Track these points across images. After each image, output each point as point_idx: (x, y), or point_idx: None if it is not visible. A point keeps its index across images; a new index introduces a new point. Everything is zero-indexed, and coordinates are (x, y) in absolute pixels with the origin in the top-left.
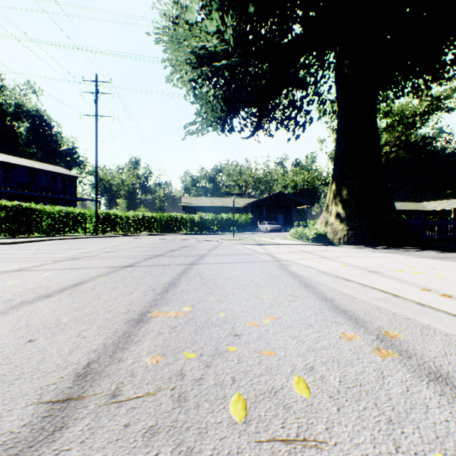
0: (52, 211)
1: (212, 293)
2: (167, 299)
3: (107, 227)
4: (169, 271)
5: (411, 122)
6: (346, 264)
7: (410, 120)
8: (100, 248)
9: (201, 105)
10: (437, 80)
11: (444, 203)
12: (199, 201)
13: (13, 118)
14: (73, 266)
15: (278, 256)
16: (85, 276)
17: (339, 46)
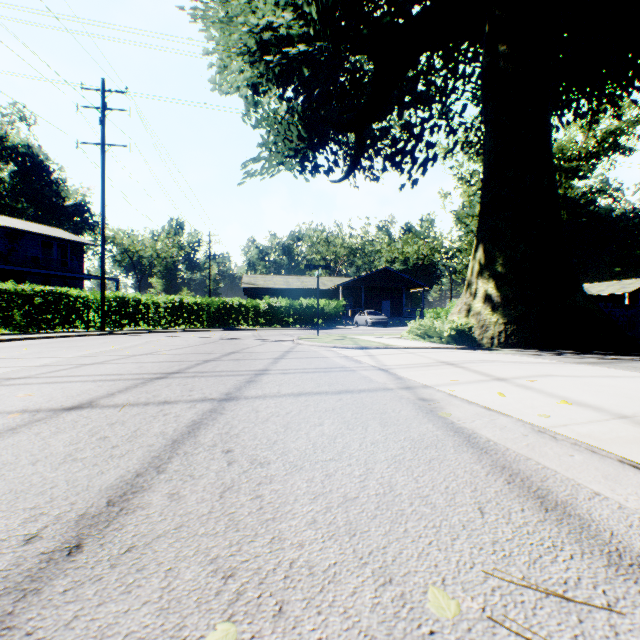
0: (31, 293)
1: (231, 575)
2: None
3: (123, 319)
4: (159, 424)
5: (573, 168)
6: (566, 400)
7: (573, 164)
8: (79, 356)
9: (268, 132)
10: (629, 93)
11: (614, 285)
12: (267, 281)
13: None
14: None
15: (405, 375)
16: None
17: (490, 23)
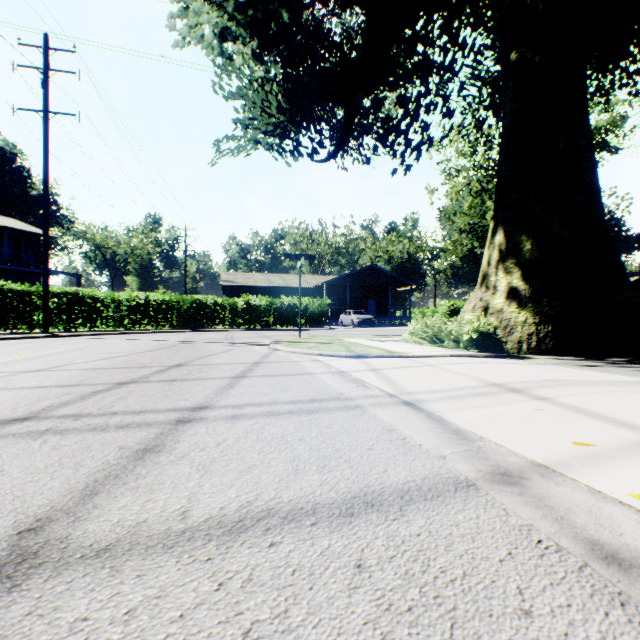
0: None
1: None
2: None
3: (76, 318)
4: None
5: None
6: None
7: None
8: None
9: (244, 106)
10: None
11: None
12: (247, 279)
13: None
14: None
15: (462, 424)
16: None
17: None
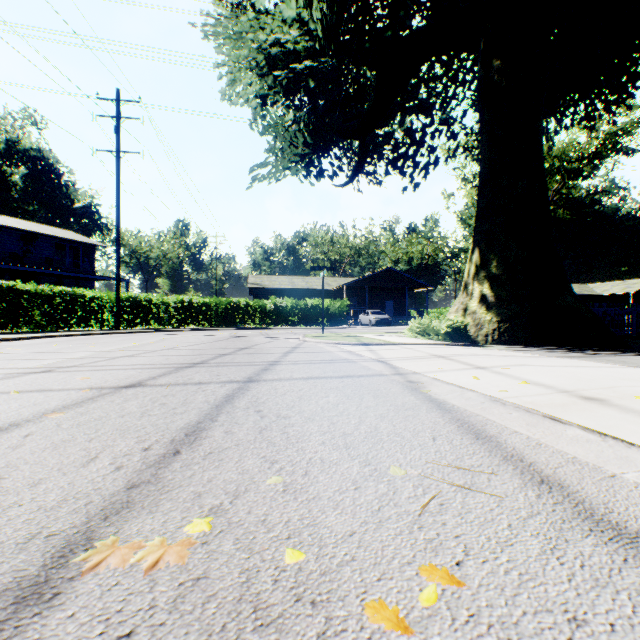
0: (50, 294)
1: (275, 462)
2: (161, 483)
3: (135, 318)
4: (201, 396)
5: (576, 169)
6: (527, 382)
7: (575, 165)
8: (108, 350)
9: (274, 138)
10: (624, 99)
11: (619, 285)
12: (273, 282)
13: (3, 161)
14: (27, 387)
15: (399, 365)
16: (29, 409)
17: (485, 40)
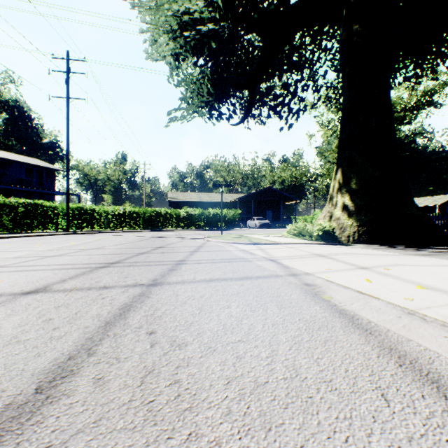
0: (16, 204)
1: None
2: None
3: (82, 223)
4: (96, 307)
5: (401, 117)
6: (421, 286)
7: (401, 114)
8: (46, 249)
9: (186, 89)
10: (444, 62)
11: (428, 199)
12: (185, 197)
13: None
14: None
15: (289, 265)
16: None
17: (347, 9)
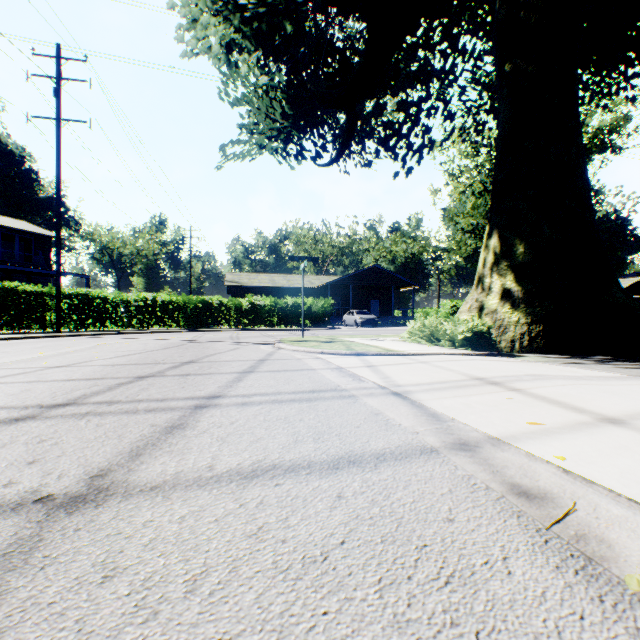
0: None
1: None
2: None
3: (86, 319)
4: None
5: None
6: None
7: None
8: None
9: (249, 111)
10: None
11: None
12: (252, 280)
13: None
14: None
15: (439, 409)
16: None
17: None
